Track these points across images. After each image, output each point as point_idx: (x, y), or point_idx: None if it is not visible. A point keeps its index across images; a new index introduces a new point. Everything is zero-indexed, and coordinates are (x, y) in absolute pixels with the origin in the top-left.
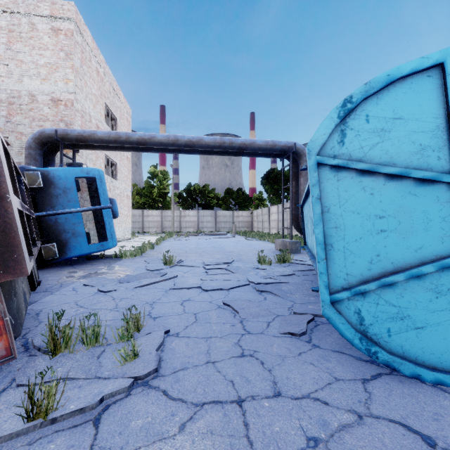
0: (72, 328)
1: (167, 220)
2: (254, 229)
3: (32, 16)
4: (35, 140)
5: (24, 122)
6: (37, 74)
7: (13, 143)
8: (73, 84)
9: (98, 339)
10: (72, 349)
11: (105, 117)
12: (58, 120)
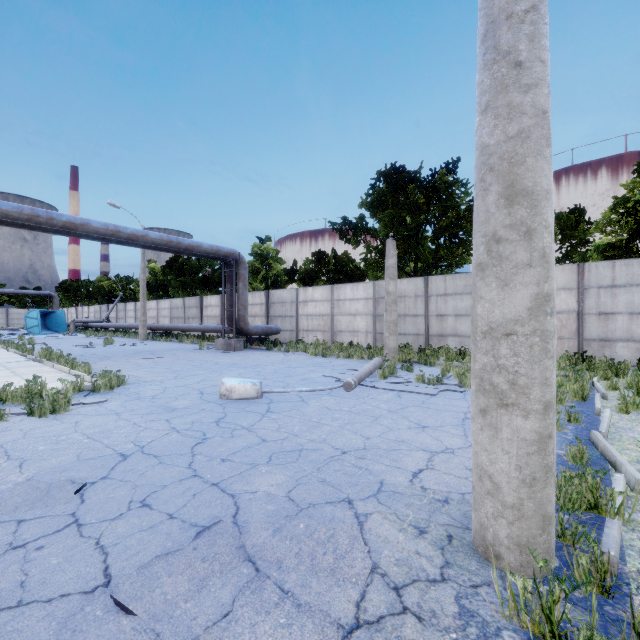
0: None
1: None
2: None
3: None
4: None
5: None
6: None
7: None
8: None
9: None
10: None
11: None
12: None
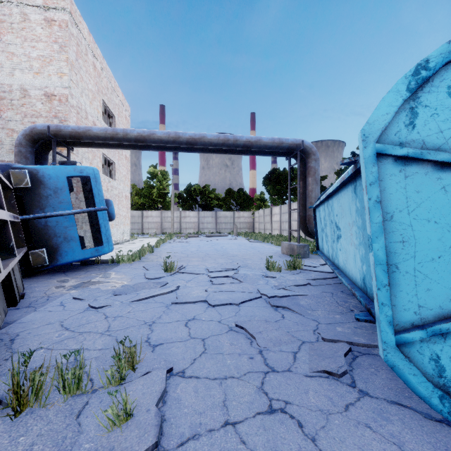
0: (44, 375)
1: (167, 221)
2: (256, 230)
3: (24, 6)
4: (26, 137)
5: (16, 118)
6: (29, 68)
7: (3, 141)
8: (68, 78)
9: (80, 385)
10: (44, 403)
11: (103, 115)
12: (51, 116)
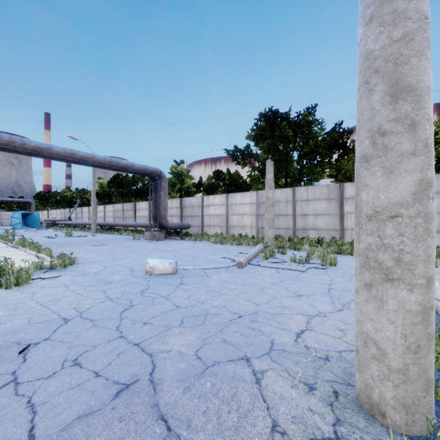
0: None
1: None
2: None
3: None
4: None
5: None
6: None
7: None
8: None
9: None
10: None
11: None
12: None
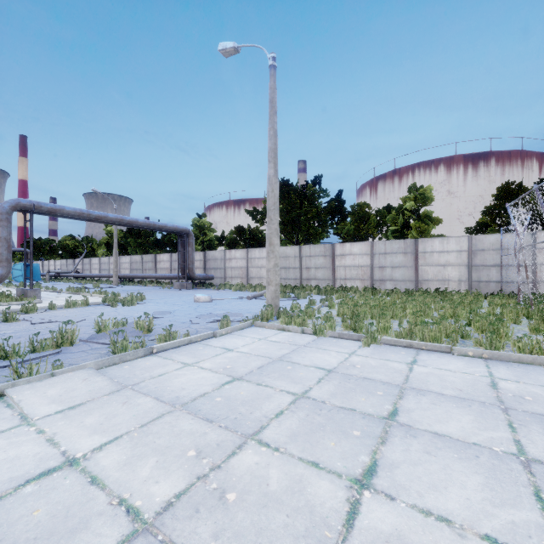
0: None
1: None
2: None
3: None
4: None
5: None
6: None
7: None
8: None
9: None
10: None
11: None
12: None
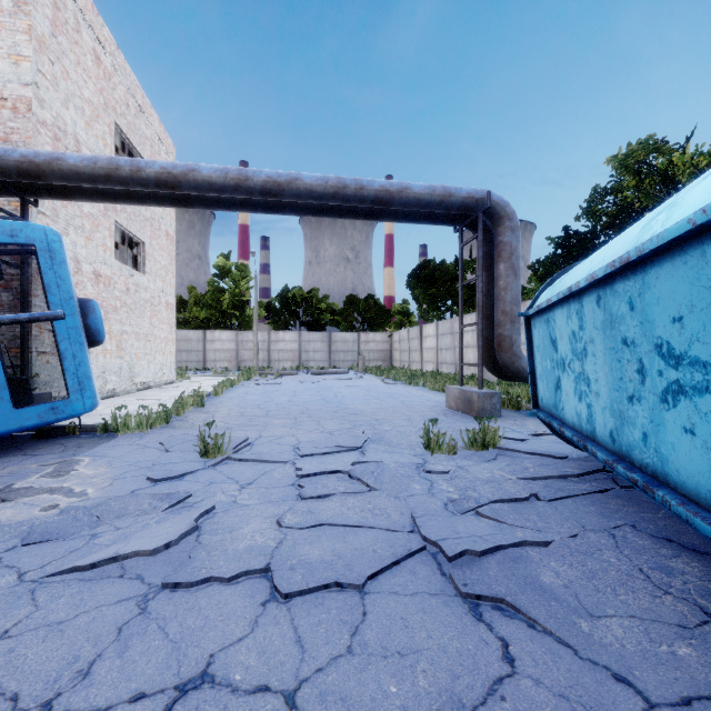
0: None
1: (247, 348)
2: (395, 363)
3: None
4: None
5: None
6: None
7: None
8: (31, 66)
9: None
10: None
11: None
12: None
